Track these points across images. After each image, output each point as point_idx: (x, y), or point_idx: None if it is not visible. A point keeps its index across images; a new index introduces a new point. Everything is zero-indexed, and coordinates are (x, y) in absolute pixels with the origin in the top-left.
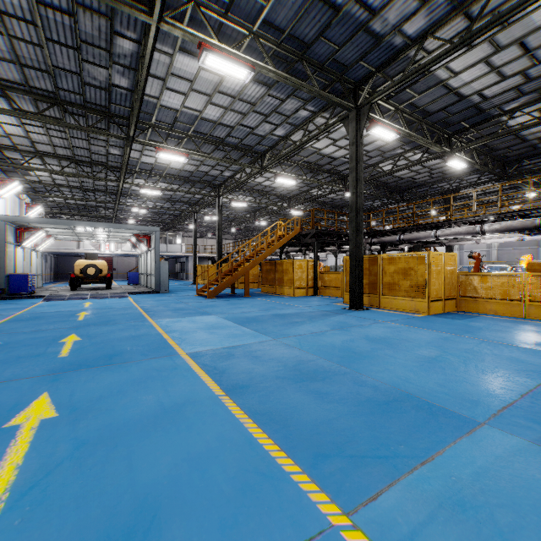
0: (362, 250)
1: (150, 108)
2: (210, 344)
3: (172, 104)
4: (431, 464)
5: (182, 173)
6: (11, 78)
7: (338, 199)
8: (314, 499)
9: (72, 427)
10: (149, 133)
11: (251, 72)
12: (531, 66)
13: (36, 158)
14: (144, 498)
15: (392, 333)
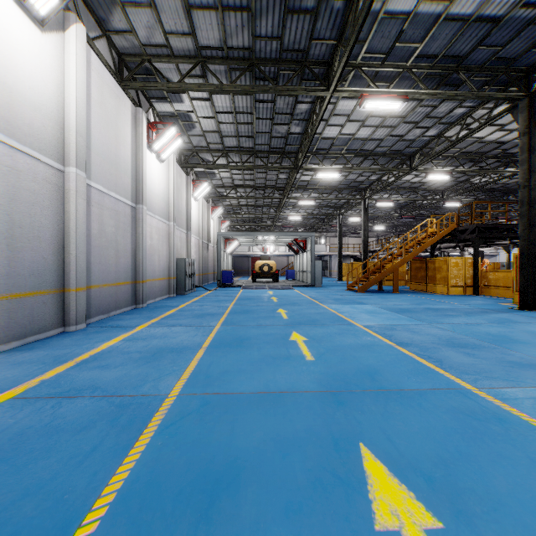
0: (535, 247)
1: (313, 141)
2: (374, 322)
3: (331, 134)
4: None
5: (331, 184)
6: (231, 145)
7: (512, 183)
8: (457, 382)
9: (318, 344)
10: (309, 159)
11: (404, 102)
12: None
13: (232, 190)
14: (369, 367)
15: None
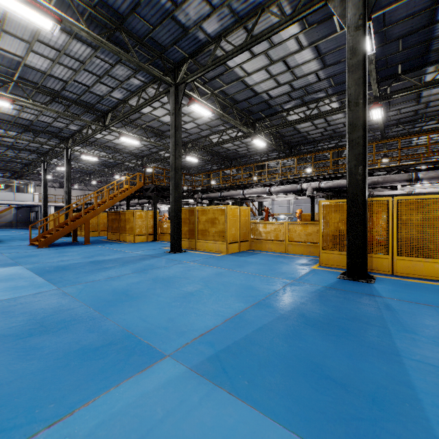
0: (180, 203)
1: None
2: None
3: None
4: (61, 423)
5: (19, 121)
6: None
7: (185, 162)
8: None
9: None
10: None
11: (56, 24)
12: (293, 80)
13: None
14: None
15: (182, 272)
